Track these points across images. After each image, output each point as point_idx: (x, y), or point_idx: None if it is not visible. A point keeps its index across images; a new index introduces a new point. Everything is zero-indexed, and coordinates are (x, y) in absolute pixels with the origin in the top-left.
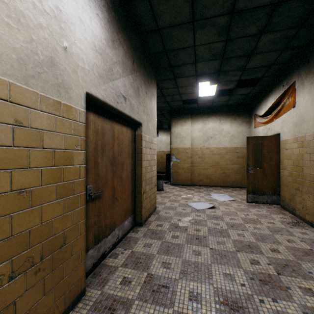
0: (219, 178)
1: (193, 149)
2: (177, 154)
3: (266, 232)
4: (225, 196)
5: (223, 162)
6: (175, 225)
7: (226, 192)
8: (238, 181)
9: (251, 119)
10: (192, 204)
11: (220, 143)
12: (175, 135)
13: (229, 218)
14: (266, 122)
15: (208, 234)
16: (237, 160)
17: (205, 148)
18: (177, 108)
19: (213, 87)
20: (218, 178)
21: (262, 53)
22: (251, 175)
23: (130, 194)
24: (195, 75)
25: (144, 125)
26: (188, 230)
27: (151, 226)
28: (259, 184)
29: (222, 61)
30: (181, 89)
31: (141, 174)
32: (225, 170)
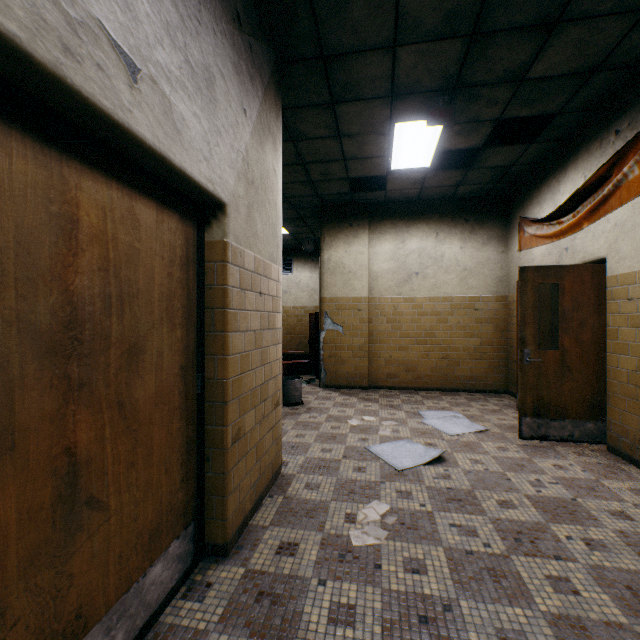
0: (435, 370)
1: (373, 302)
2: (337, 313)
3: (634, 564)
4: (458, 417)
5: (444, 331)
6: (340, 545)
7: (456, 405)
8: (478, 378)
9: (510, 231)
10: (381, 450)
11: (436, 287)
12: (332, 268)
13: (495, 499)
14: (557, 234)
15: (456, 587)
16: (476, 327)
17: (402, 299)
18: (337, 203)
19: (431, 139)
20: (433, 370)
21: (585, 21)
22: (532, 367)
23: (179, 455)
24: (388, 96)
25: (236, 215)
26: (385, 569)
27: (259, 558)
28: (551, 390)
29: (470, 43)
30: (348, 143)
31: (224, 379)
32: (450, 350)
